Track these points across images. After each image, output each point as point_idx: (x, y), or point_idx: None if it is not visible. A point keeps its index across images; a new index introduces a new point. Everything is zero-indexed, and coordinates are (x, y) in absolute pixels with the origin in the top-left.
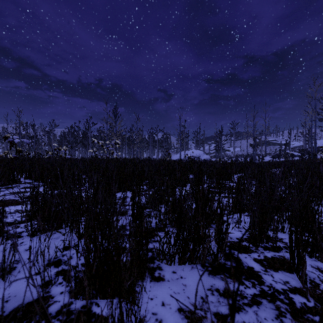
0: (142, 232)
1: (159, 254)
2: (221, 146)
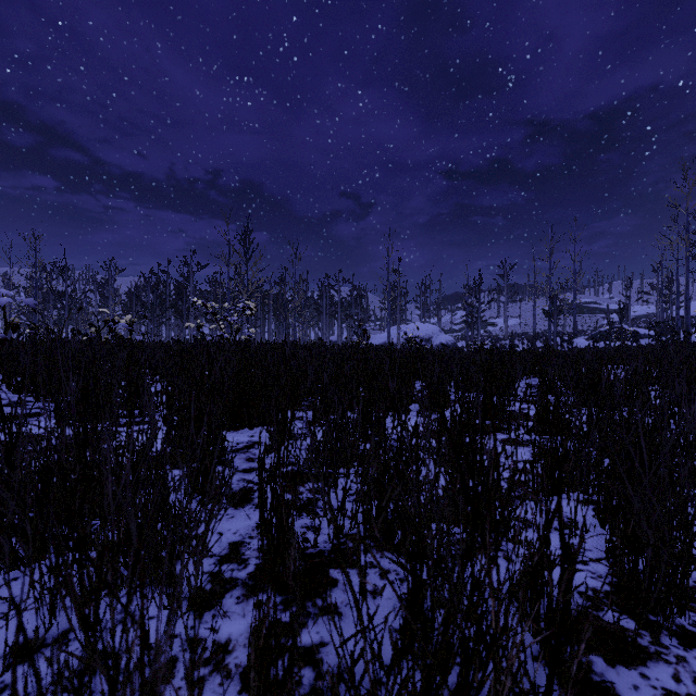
0: (275, 625)
1: (337, 693)
2: (479, 314)
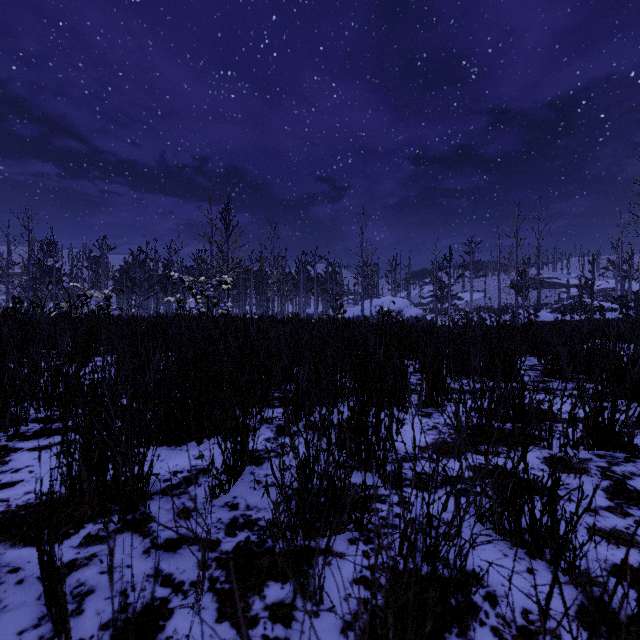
0: None
1: None
2: (449, 288)
